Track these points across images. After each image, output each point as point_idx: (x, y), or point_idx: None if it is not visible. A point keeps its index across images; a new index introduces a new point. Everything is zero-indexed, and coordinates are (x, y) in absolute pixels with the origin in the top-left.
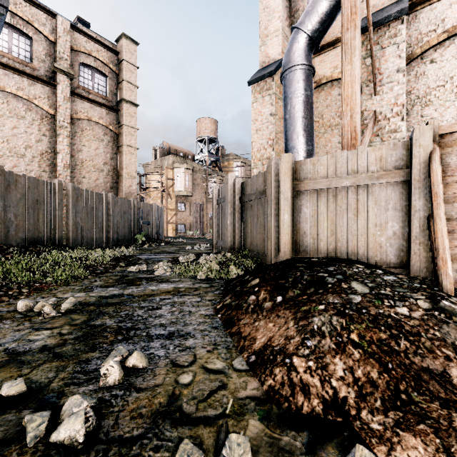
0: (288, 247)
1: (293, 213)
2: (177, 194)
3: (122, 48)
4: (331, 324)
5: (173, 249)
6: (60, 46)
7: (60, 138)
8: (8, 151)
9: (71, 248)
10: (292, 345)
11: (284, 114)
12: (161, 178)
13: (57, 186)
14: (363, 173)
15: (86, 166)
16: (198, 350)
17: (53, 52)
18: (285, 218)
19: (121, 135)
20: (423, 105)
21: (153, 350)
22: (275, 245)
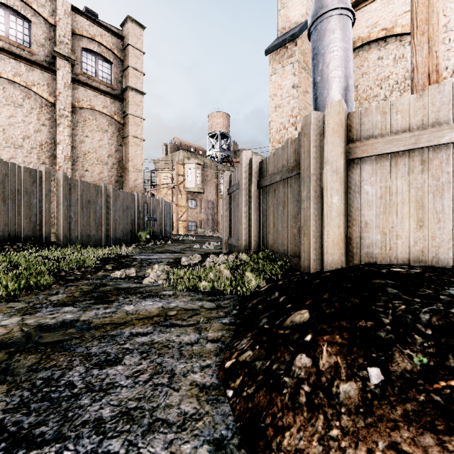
0: (339, 247)
1: (346, 195)
2: (188, 191)
3: (127, 32)
4: None
5: (178, 248)
6: (60, 29)
7: (60, 128)
8: (4, 142)
9: (59, 246)
10: None
11: (314, 77)
12: (171, 174)
13: (44, 175)
14: None
15: (88, 159)
16: None
17: (54, 36)
18: (334, 202)
19: (126, 125)
20: None
21: None
22: (315, 243)
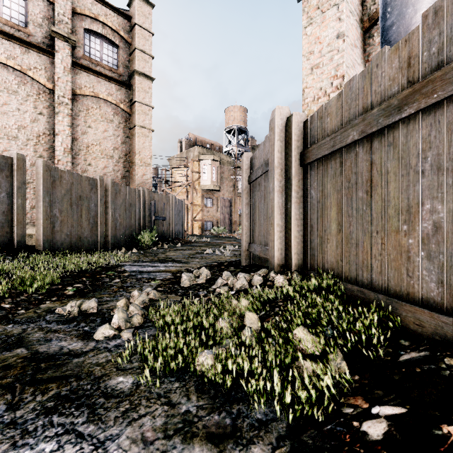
0: None
1: None
2: (203, 188)
3: (134, 10)
4: None
5: (186, 253)
6: (59, 7)
7: (59, 117)
8: None
9: (35, 252)
10: None
11: None
12: (186, 171)
13: (15, 162)
14: None
15: (92, 152)
16: None
17: (53, 15)
18: None
19: (133, 114)
20: None
21: None
22: None
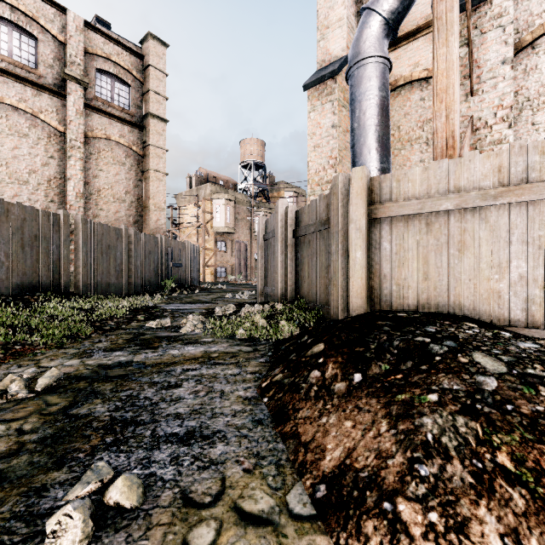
0: (362, 296)
1: (369, 250)
2: (216, 231)
3: (148, 50)
4: (457, 432)
5: (209, 298)
6: (71, 48)
7: (71, 161)
8: (7, 177)
9: (79, 296)
10: (391, 471)
11: (351, 123)
12: (196, 211)
13: (62, 218)
14: (473, 190)
15: (103, 196)
16: (229, 469)
17: (64, 55)
18: (358, 257)
19: (146, 157)
20: (534, 109)
21: (155, 468)
22: (342, 293)
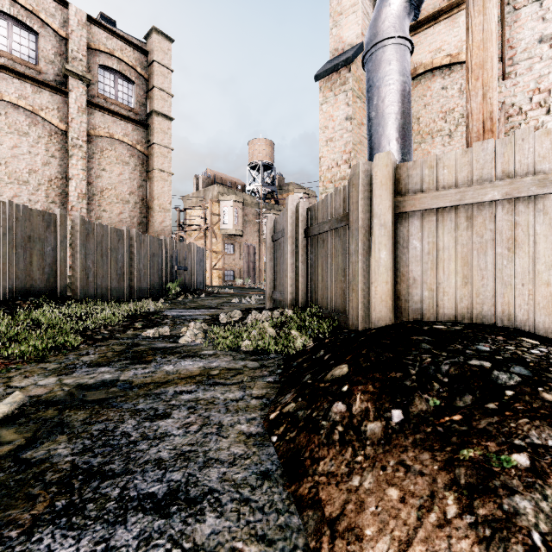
0: (387, 304)
1: (395, 249)
2: (224, 233)
3: (152, 46)
4: None
5: (214, 303)
6: (73, 43)
7: (73, 161)
8: (6, 177)
9: (77, 301)
10: None
11: (368, 111)
12: (204, 213)
13: (59, 218)
14: (527, 175)
15: (106, 196)
16: None
17: (65, 51)
18: (382, 257)
19: (151, 157)
20: None
21: None
22: (363, 300)
